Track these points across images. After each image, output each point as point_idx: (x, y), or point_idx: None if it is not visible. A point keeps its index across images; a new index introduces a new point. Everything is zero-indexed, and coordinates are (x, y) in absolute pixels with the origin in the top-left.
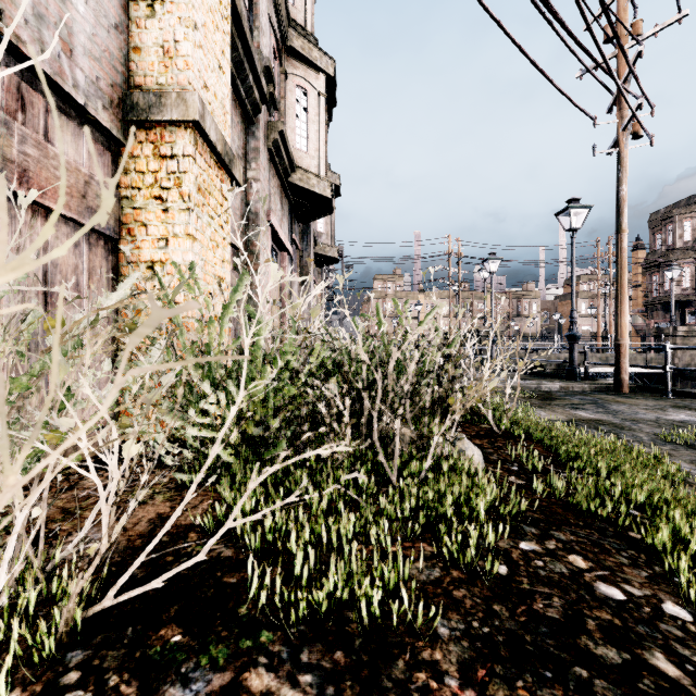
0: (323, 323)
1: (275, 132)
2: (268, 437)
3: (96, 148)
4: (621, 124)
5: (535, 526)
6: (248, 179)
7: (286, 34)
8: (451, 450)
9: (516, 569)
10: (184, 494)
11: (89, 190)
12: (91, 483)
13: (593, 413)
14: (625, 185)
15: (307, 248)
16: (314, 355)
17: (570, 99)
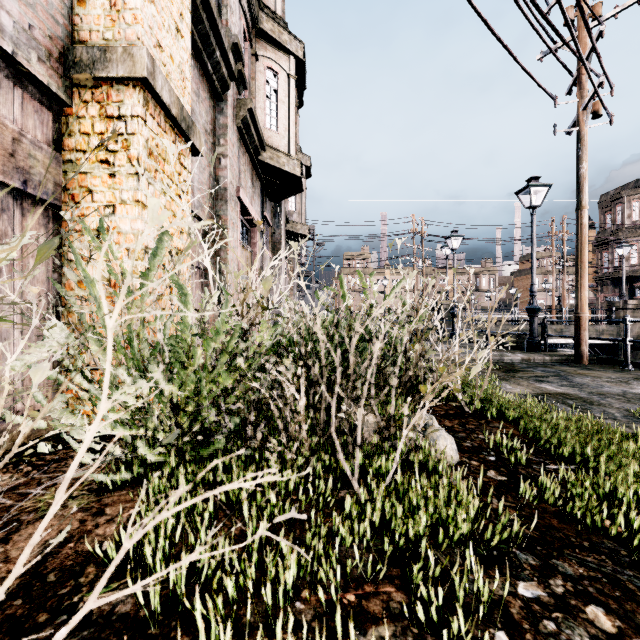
0: (284, 296)
1: (244, 109)
2: (212, 426)
3: (31, 104)
4: (581, 104)
5: (531, 552)
6: (217, 155)
7: (256, 16)
8: (421, 440)
9: (520, 639)
10: (104, 499)
11: (19, 149)
12: (3, 482)
13: (558, 386)
14: (585, 163)
15: (278, 225)
16: (261, 333)
17: (533, 78)
